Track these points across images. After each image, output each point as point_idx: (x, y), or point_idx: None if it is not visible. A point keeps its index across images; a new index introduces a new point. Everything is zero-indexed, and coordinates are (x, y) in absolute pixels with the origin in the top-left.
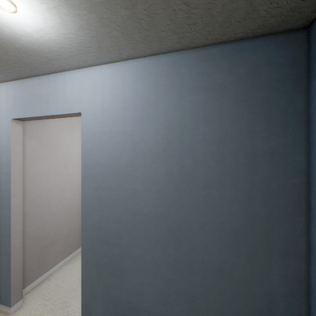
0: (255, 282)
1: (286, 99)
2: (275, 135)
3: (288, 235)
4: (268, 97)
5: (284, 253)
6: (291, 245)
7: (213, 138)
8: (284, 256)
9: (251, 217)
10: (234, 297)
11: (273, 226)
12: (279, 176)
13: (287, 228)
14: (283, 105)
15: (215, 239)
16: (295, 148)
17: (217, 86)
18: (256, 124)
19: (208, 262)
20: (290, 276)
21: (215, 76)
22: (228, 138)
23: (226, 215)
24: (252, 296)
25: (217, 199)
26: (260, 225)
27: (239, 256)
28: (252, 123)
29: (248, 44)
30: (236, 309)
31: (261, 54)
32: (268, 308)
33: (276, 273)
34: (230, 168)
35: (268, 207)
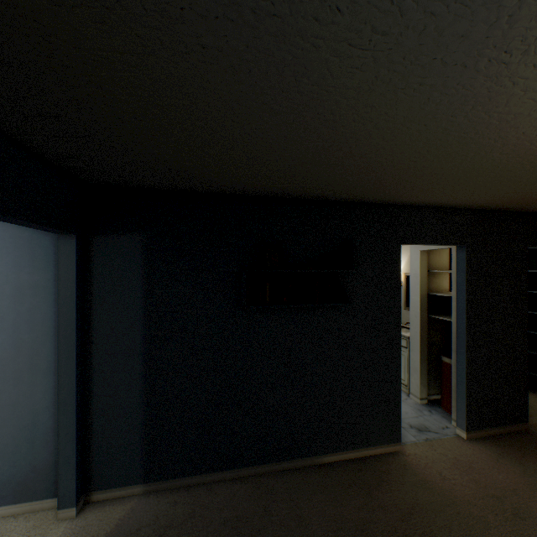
0: (22, 403)
1: (49, 240)
2: (40, 271)
3: (51, 355)
4: (34, 237)
5: (48, 371)
6: (53, 363)
7: None
8: (47, 374)
9: (18, 344)
10: (1, 423)
11: (38, 350)
12: (43, 305)
13: (50, 349)
14: (47, 245)
15: None
16: (56, 282)
17: None
18: (22, 260)
19: None
20: (52, 389)
21: None
22: None
23: None
24: (19, 416)
25: None
26: (27, 351)
27: (7, 382)
28: (19, 259)
29: None
30: (4, 433)
31: None
32: (34, 422)
33: (41, 389)
34: None
35: (34, 334)
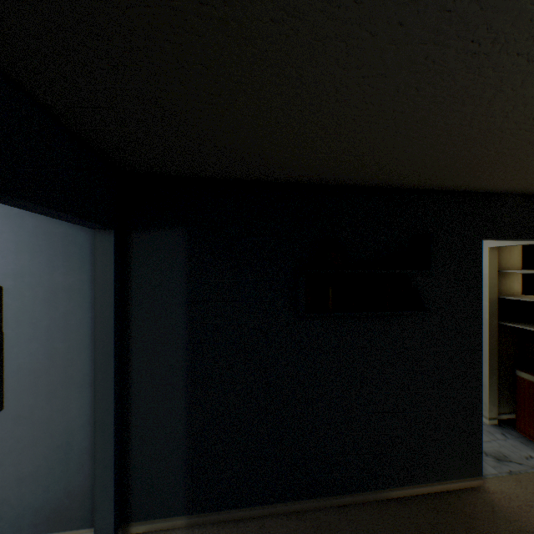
0: (56, 420)
1: (85, 237)
2: (74, 271)
3: (86, 367)
4: (68, 233)
5: (83, 384)
6: (88, 376)
7: (10, 272)
8: (83, 388)
9: (51, 354)
10: (33, 442)
11: (73, 361)
12: (78, 311)
13: (85, 360)
14: (82, 243)
15: (12, 384)
16: (92, 284)
17: (15, 216)
18: (56, 260)
19: (4, 411)
20: (88, 405)
21: None
22: (27, 272)
23: (25, 355)
24: (52, 435)
25: (15, 339)
26: (60, 361)
27: (39, 397)
28: (52, 258)
29: None
30: (36, 453)
31: None
32: (68, 442)
33: (76, 405)
34: (30, 304)
35: (68, 342)
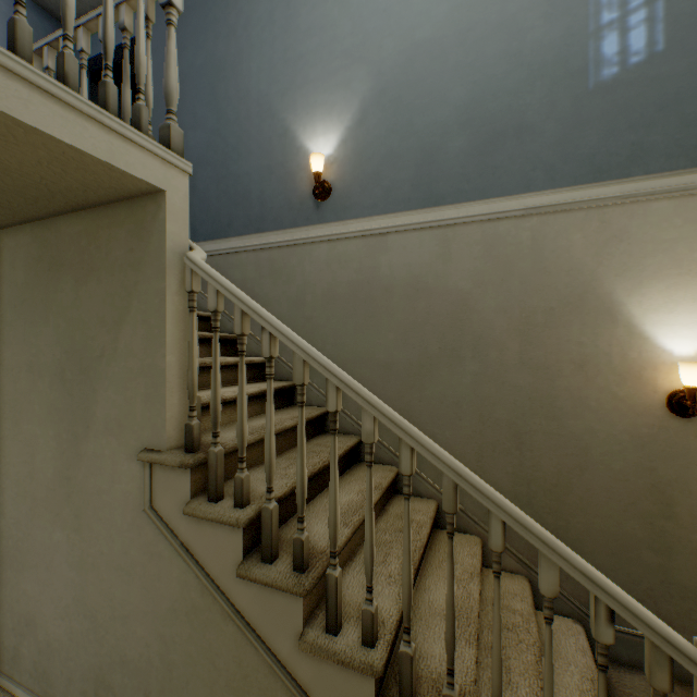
0: None
1: None
2: None
3: None
4: None
5: None
6: None
7: None
8: None
9: None
10: None
11: None
12: None
13: None
14: None
15: None
16: None
17: (5, 14)
18: None
19: None
20: None
21: (2, 4)
22: None
23: None
24: None
25: None
26: None
27: None
28: None
29: (31, 4)
30: None
31: (42, 21)
32: None
33: None
34: None
35: None
